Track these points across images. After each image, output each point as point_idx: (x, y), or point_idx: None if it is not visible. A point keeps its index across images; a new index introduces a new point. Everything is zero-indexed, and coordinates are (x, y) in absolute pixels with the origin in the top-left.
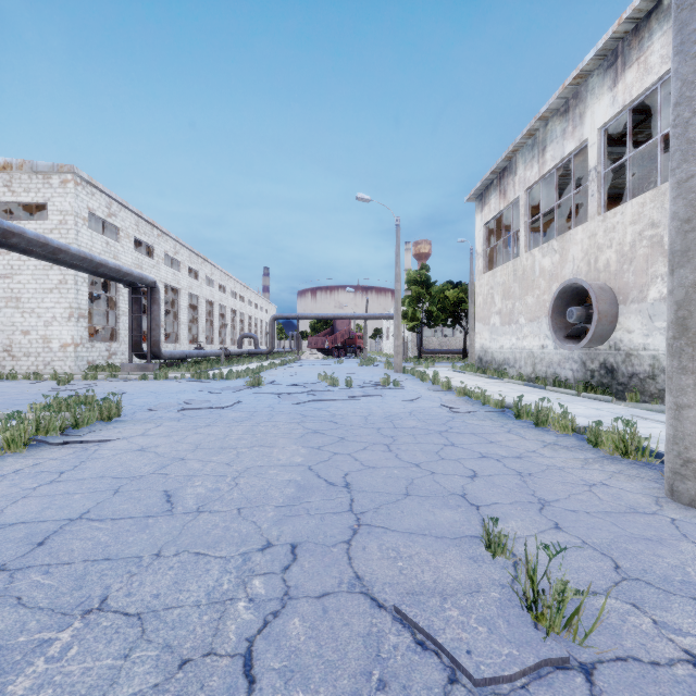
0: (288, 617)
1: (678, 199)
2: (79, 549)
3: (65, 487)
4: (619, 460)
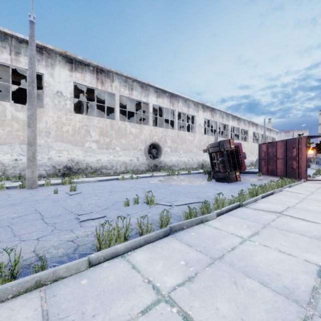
0: (76, 198)
1: (32, 133)
2: (62, 211)
3: (2, 235)
4: (0, 190)
